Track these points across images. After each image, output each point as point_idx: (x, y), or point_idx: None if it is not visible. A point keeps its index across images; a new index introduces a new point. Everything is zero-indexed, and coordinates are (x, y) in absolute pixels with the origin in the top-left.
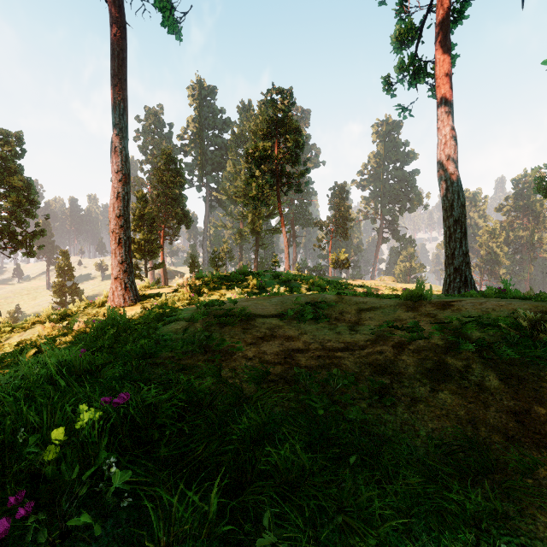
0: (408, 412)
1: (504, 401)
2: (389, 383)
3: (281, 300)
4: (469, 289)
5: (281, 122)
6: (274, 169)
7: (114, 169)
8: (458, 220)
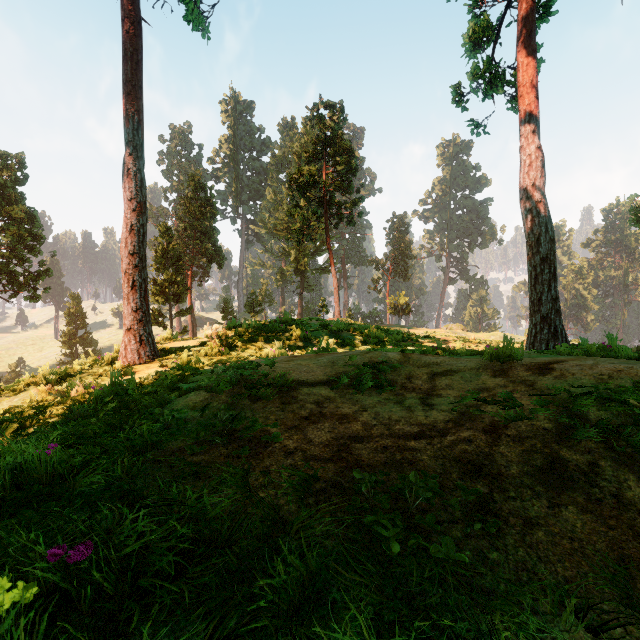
0: (523, 545)
1: None
2: (487, 492)
3: (332, 360)
4: (560, 342)
5: (330, 142)
6: (322, 198)
7: (126, 196)
8: (546, 258)
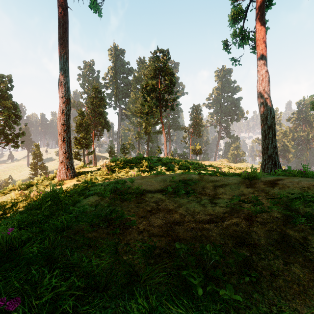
0: (271, 289)
1: None
2: (249, 255)
3: (163, 179)
4: (277, 168)
5: (162, 69)
6: (158, 97)
7: (60, 95)
8: (270, 127)
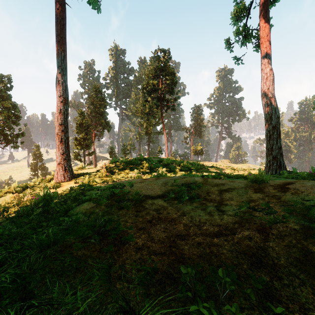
0: None
1: None
2: (269, 280)
3: (164, 182)
4: (282, 170)
5: (163, 69)
6: (159, 97)
7: (58, 94)
8: (275, 127)
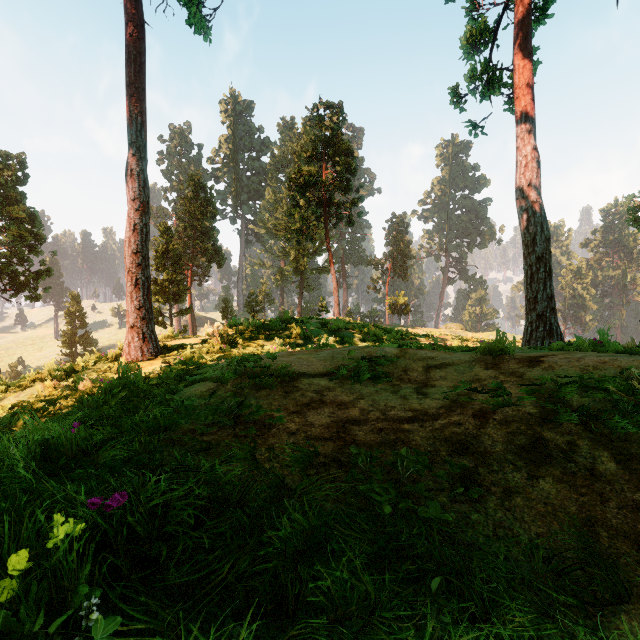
0: (501, 509)
1: (627, 492)
2: (473, 466)
3: (331, 354)
4: (555, 339)
5: (330, 142)
6: (321, 198)
7: (130, 196)
8: (541, 258)
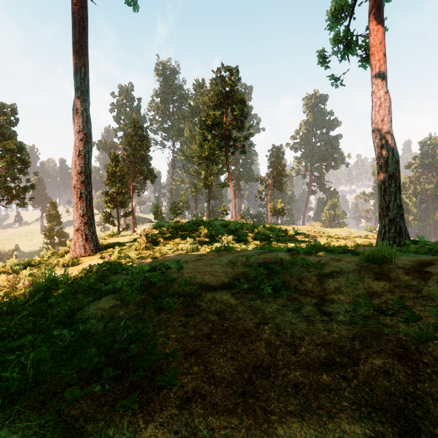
0: None
1: None
2: None
3: (231, 260)
4: (404, 239)
5: (229, 95)
6: (223, 134)
7: (75, 129)
8: (393, 176)
